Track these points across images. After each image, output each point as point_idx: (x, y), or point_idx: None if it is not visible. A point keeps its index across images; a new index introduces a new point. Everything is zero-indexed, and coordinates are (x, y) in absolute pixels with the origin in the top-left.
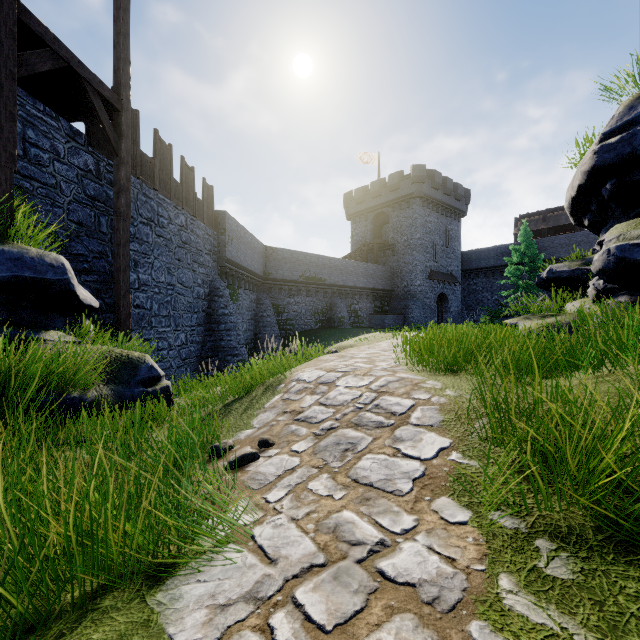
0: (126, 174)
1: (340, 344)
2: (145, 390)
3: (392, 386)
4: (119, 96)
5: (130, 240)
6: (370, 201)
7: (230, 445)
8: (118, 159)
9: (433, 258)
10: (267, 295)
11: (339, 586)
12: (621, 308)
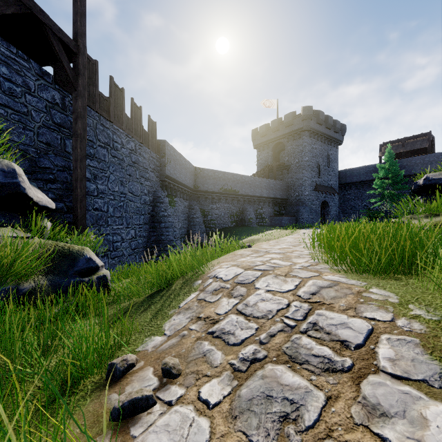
0: (82, 104)
1: (250, 238)
2: (81, 280)
3: (327, 294)
4: (77, 43)
5: (90, 159)
6: (271, 134)
7: (131, 363)
8: (76, 92)
9: (318, 175)
10: (196, 202)
11: None
12: None
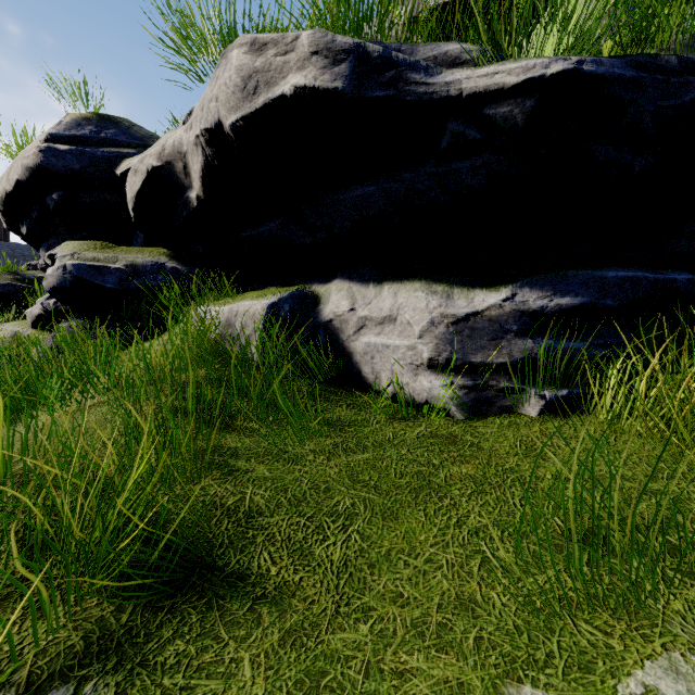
0: None
1: None
2: None
3: None
4: None
5: None
6: None
7: None
8: None
9: None
10: None
11: None
12: (81, 332)
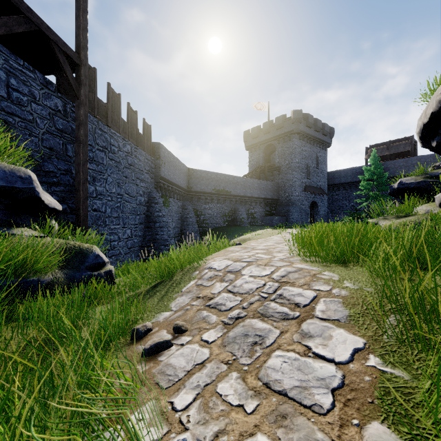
0: (84, 112)
1: (241, 237)
2: (91, 273)
3: (292, 276)
4: (79, 55)
5: (89, 162)
6: (262, 136)
7: (149, 328)
8: (78, 101)
9: (307, 176)
10: (189, 202)
11: None
12: None
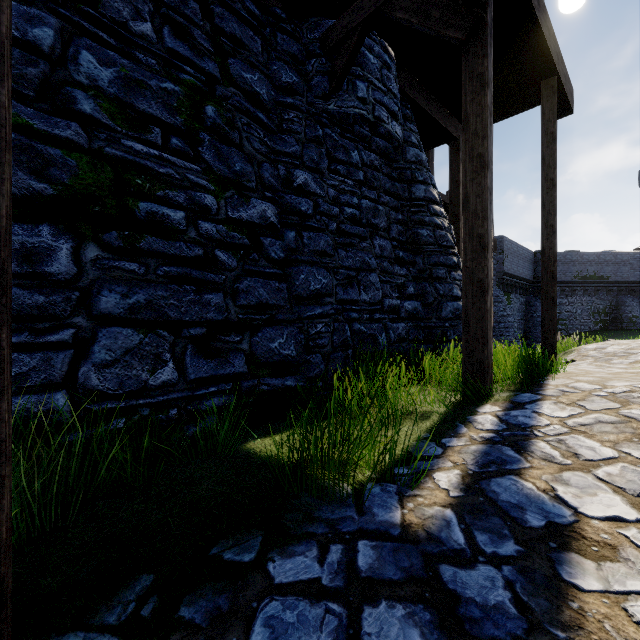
0: None
1: None
2: None
3: (635, 347)
4: None
5: None
6: None
7: None
8: None
9: None
10: (536, 297)
11: (600, 367)
12: None
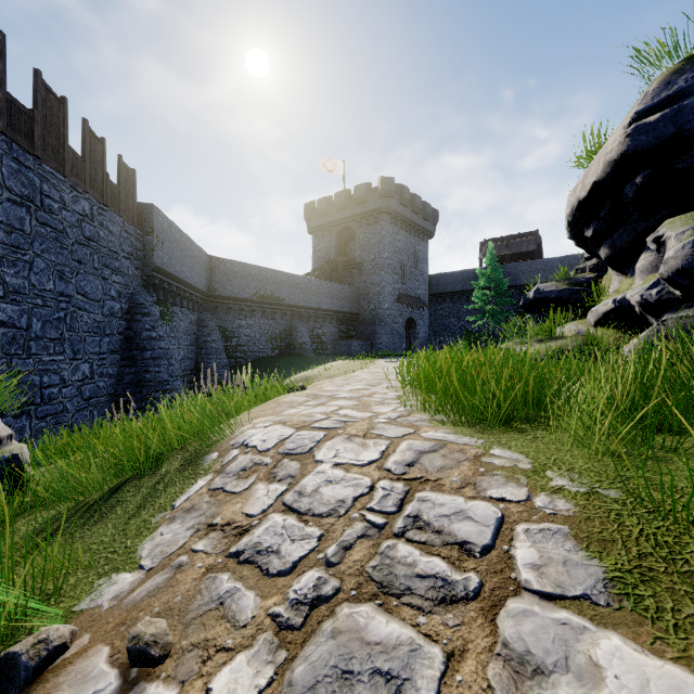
0: None
1: (302, 374)
2: None
3: (431, 464)
4: None
5: None
6: (334, 214)
7: (58, 645)
8: None
9: (402, 280)
10: (212, 316)
11: None
12: None
